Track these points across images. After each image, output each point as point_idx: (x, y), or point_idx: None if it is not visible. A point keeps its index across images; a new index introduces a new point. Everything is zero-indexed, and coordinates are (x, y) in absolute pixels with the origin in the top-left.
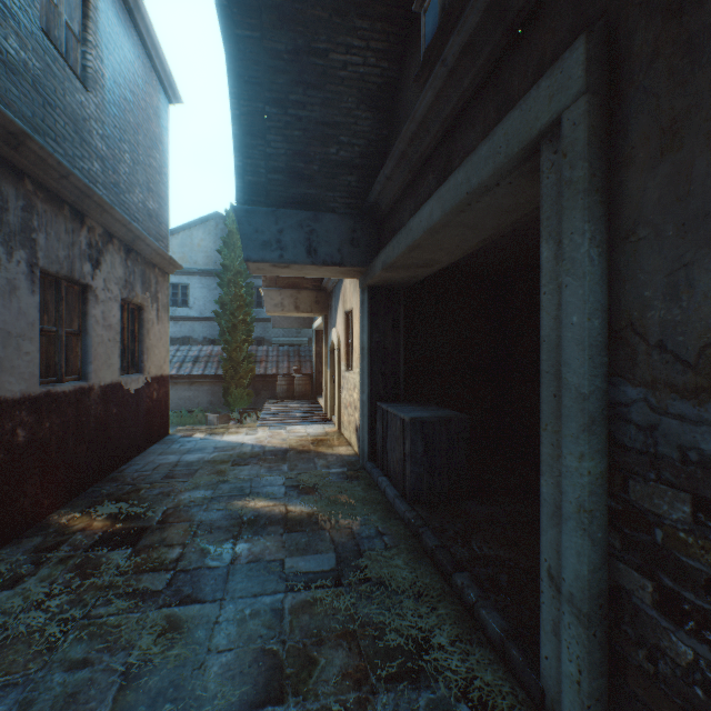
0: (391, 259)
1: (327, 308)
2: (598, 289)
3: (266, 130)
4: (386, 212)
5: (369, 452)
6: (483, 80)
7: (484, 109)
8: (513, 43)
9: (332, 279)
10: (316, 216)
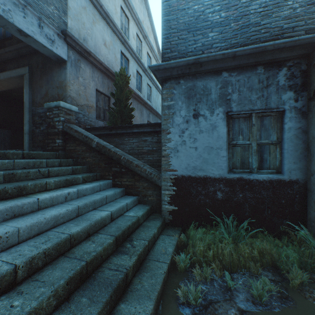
0: None
1: None
2: (31, 96)
3: None
4: None
5: None
6: (14, 58)
7: (15, 63)
8: (20, 57)
9: None
10: None
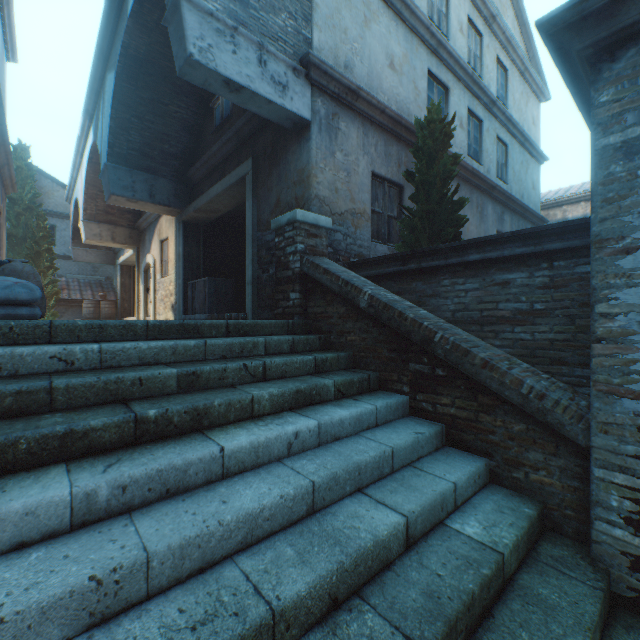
0: (199, 206)
1: (139, 242)
2: (255, 213)
3: (130, 128)
4: (195, 184)
5: (184, 310)
6: (235, 151)
7: (235, 160)
8: (242, 146)
9: (148, 220)
10: (155, 178)
